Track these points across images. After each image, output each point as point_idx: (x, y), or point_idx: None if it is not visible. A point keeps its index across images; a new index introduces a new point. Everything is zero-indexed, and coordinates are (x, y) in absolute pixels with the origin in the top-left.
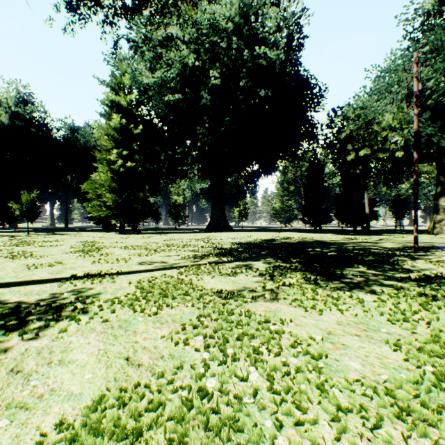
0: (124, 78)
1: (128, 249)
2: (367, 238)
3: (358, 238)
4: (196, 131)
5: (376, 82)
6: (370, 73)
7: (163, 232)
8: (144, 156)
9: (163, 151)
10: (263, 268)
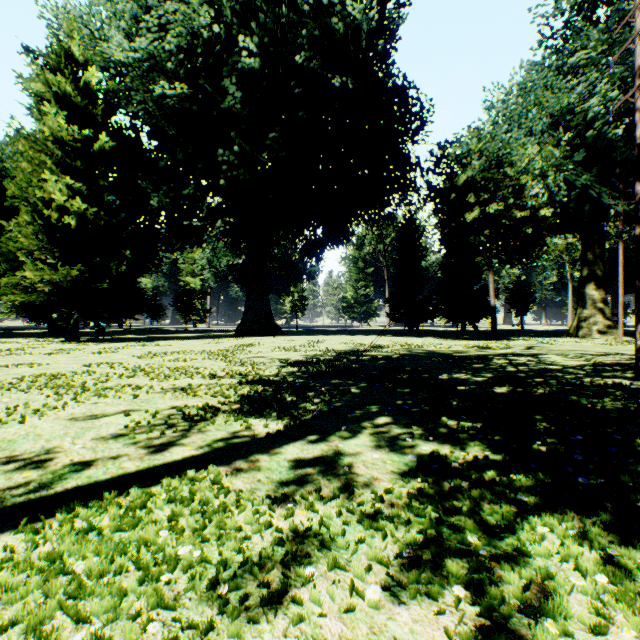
0: (74, 45)
1: (9, 389)
2: (503, 345)
3: (489, 345)
4: (217, 159)
5: (506, 102)
6: (491, 94)
7: (157, 337)
8: (120, 199)
9: (154, 191)
10: (399, 490)
